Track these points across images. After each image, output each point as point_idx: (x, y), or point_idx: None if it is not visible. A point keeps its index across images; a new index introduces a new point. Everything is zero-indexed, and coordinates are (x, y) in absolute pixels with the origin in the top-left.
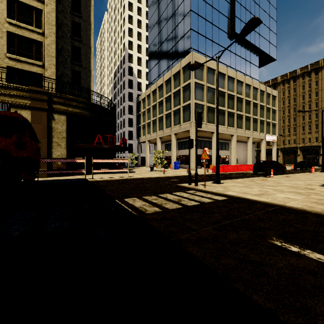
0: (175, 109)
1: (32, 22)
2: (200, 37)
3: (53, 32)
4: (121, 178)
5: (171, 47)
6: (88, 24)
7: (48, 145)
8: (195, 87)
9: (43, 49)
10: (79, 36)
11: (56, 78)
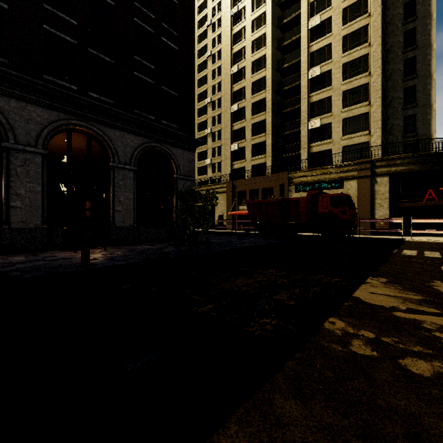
0: None
1: (360, 99)
2: None
3: (378, 97)
4: None
5: None
6: (426, 48)
7: (371, 206)
8: None
9: (369, 118)
10: (413, 72)
11: (384, 136)
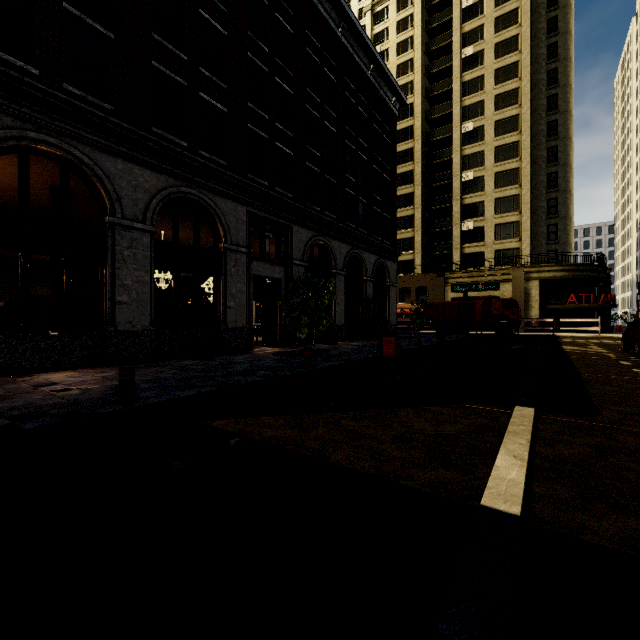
0: None
1: (511, 208)
2: None
3: (528, 209)
4: (588, 336)
5: None
6: (566, 166)
7: (524, 307)
8: None
9: (520, 226)
10: (555, 185)
11: (531, 242)
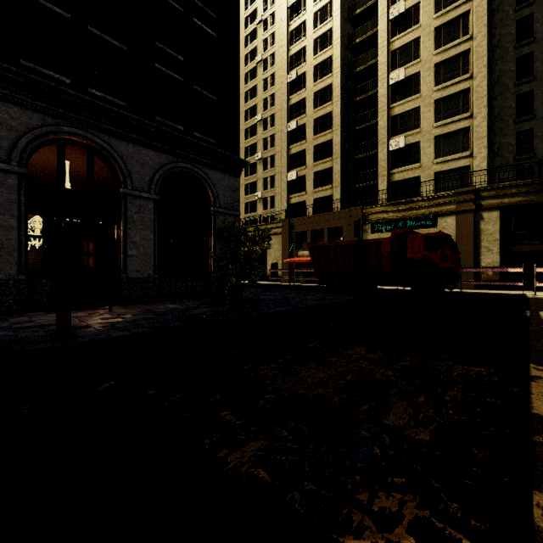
0: None
1: (458, 110)
2: None
3: (483, 106)
4: None
5: None
6: None
7: (475, 251)
8: None
9: (471, 134)
10: (529, 73)
11: (490, 158)
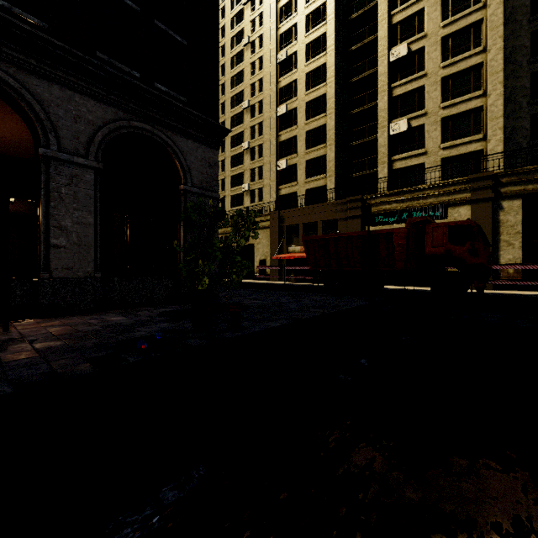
0: None
1: (468, 88)
2: None
3: (499, 82)
4: None
5: None
6: None
7: (493, 245)
8: None
9: (484, 114)
10: None
11: (503, 143)
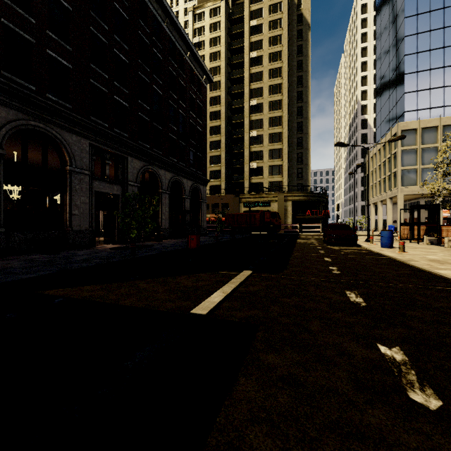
0: (388, 175)
1: (277, 156)
2: (420, 93)
3: (286, 158)
4: (315, 234)
5: (392, 108)
6: (307, 134)
7: (284, 217)
8: (403, 154)
9: (282, 168)
10: (301, 145)
11: (288, 178)
